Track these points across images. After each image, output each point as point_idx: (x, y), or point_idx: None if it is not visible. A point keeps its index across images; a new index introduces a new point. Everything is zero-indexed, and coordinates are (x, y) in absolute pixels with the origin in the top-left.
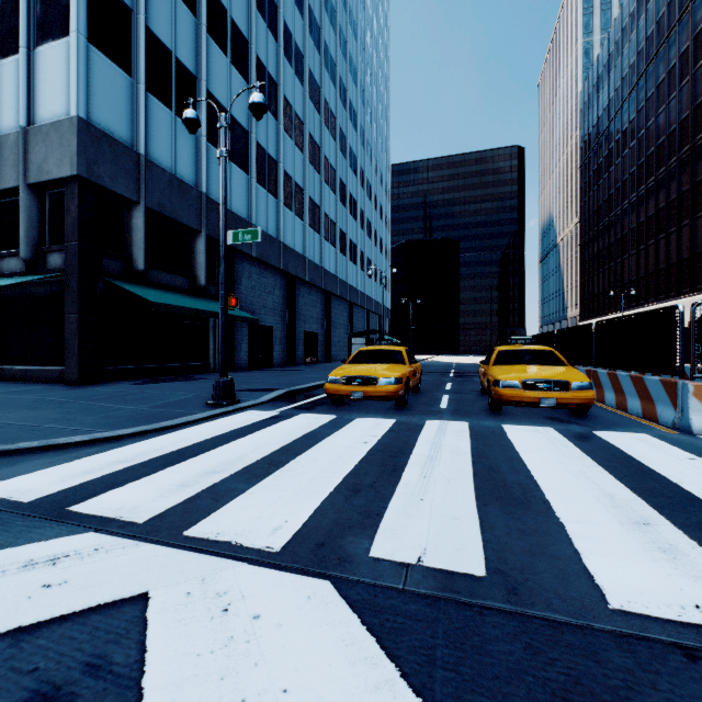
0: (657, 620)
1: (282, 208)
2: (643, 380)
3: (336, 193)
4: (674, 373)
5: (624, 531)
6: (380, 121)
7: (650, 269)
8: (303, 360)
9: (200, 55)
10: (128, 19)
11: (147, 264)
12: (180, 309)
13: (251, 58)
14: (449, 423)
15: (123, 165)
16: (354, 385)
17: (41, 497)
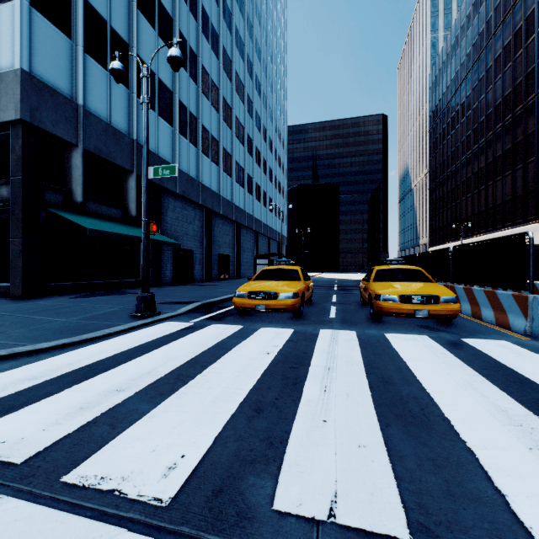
0: None
1: (201, 155)
2: (496, 294)
3: (244, 145)
4: (524, 288)
5: (536, 458)
6: (278, 91)
7: (482, 208)
8: (218, 277)
9: (131, 26)
10: None
11: (85, 197)
12: (112, 235)
13: (175, 33)
14: (339, 333)
15: (63, 112)
16: (258, 299)
17: None
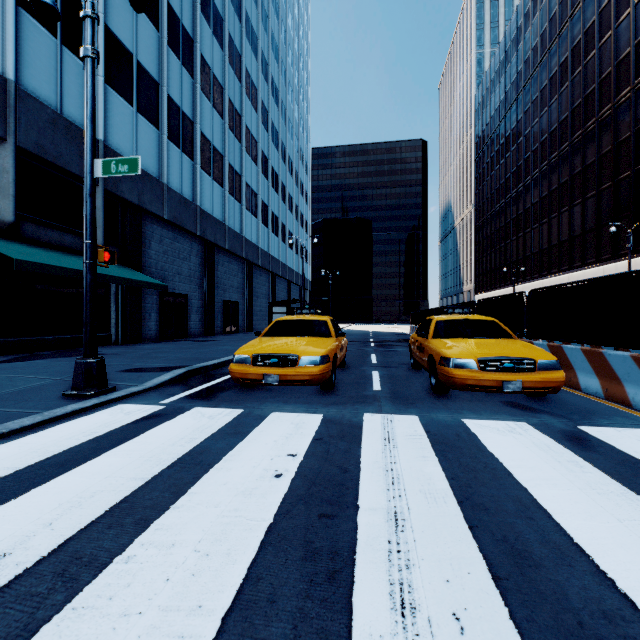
0: None
1: (199, 171)
2: (603, 354)
3: (257, 164)
4: None
5: None
6: (301, 102)
7: (535, 249)
8: (223, 329)
9: None
10: None
11: (20, 216)
12: (58, 270)
13: (162, 5)
14: (394, 420)
15: None
16: (268, 366)
17: None
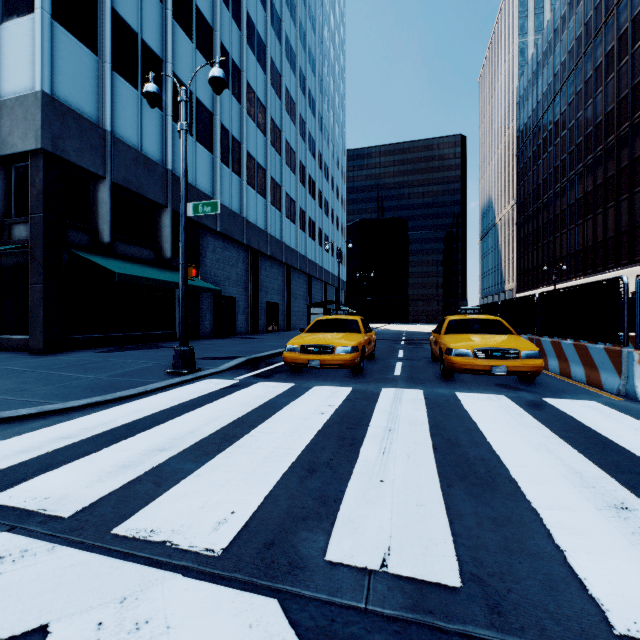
0: None
1: (245, 187)
2: (587, 348)
3: (296, 174)
4: (618, 342)
5: (604, 518)
6: (336, 109)
7: (580, 246)
8: (265, 328)
9: (165, 38)
10: None
11: (113, 237)
12: (145, 280)
13: (216, 44)
14: (404, 391)
15: (89, 140)
16: (312, 354)
17: None
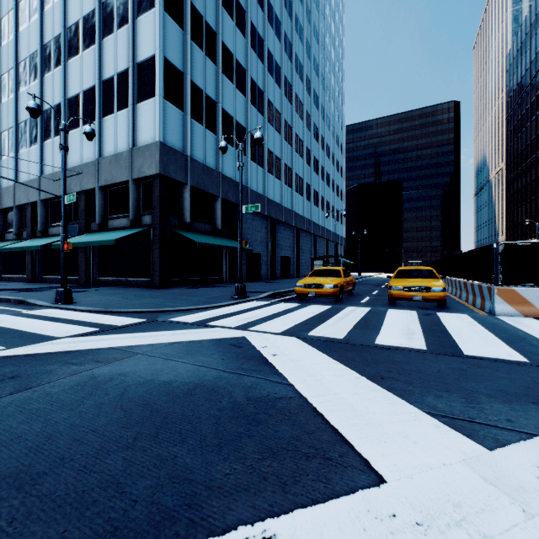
0: (386, 345)
1: (266, 174)
2: (481, 287)
3: (303, 158)
4: (492, 282)
5: (401, 335)
6: (336, 98)
7: None
8: (280, 276)
9: (218, 88)
10: (182, 79)
11: (191, 219)
12: (210, 245)
13: (247, 80)
14: (359, 308)
15: (179, 163)
16: (310, 288)
17: (193, 322)
